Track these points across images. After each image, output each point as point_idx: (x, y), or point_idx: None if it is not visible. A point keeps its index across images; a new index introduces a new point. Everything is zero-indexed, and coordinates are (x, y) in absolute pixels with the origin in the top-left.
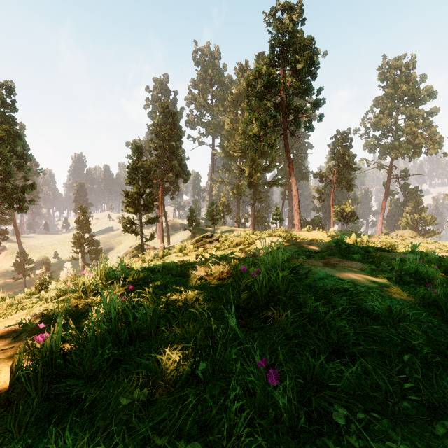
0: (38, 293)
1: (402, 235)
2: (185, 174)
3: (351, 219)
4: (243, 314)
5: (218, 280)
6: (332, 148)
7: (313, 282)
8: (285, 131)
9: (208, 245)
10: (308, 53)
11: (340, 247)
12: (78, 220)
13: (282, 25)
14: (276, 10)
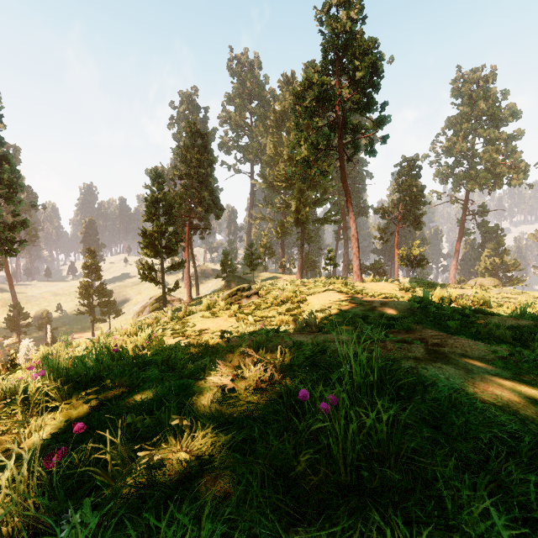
0: (4, 373)
1: (481, 284)
2: (218, 209)
3: (420, 264)
4: (310, 536)
5: (254, 389)
6: (397, 177)
7: (437, 410)
8: (341, 155)
9: (244, 300)
10: (370, 58)
11: (427, 309)
12: (85, 265)
13: (338, 23)
14: (330, 4)
